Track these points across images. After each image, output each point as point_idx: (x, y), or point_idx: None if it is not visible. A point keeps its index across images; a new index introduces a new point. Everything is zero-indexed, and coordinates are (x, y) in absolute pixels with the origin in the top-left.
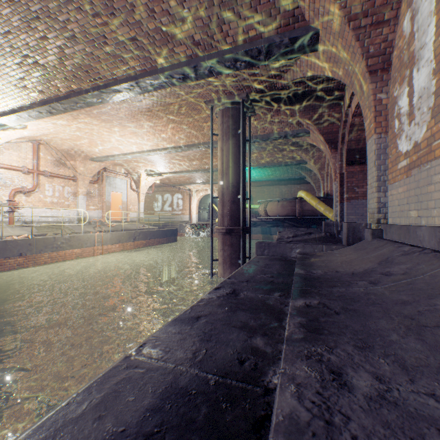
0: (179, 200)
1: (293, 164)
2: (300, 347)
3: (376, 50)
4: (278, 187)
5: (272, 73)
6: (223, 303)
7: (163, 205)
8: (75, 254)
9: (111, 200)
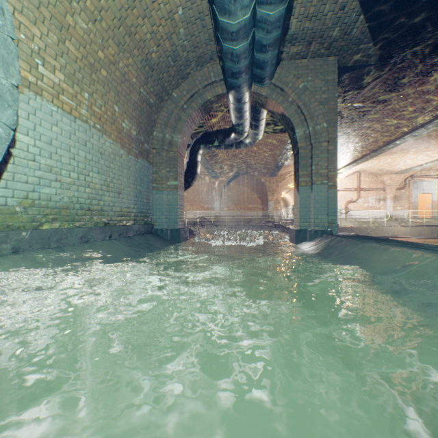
0: None
1: None
2: None
3: None
4: None
5: None
6: None
7: None
8: None
9: (417, 201)
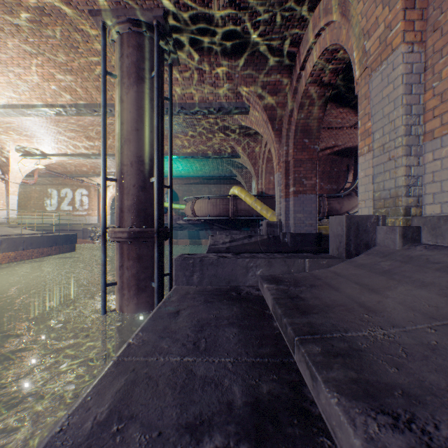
0: (83, 197)
1: (225, 157)
2: None
3: None
4: (207, 186)
5: None
6: None
7: (59, 203)
8: None
9: None
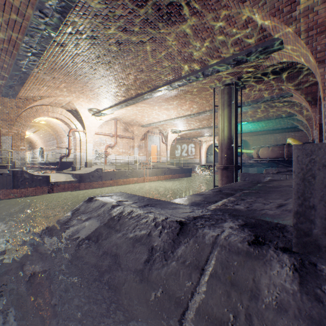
0: (192, 148)
1: (282, 117)
2: (235, 197)
3: (322, 48)
4: (272, 135)
5: (254, 64)
6: (213, 192)
7: (181, 152)
8: (134, 180)
9: (151, 150)
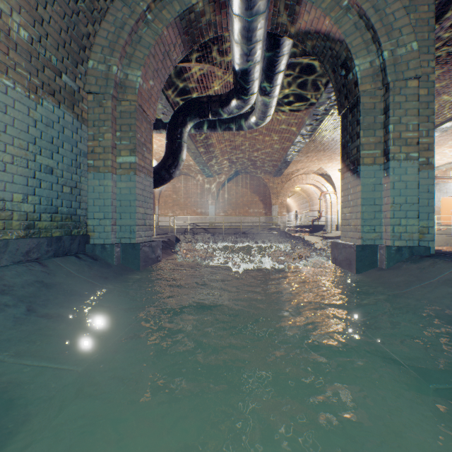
0: None
1: None
2: None
3: None
4: None
5: None
6: None
7: None
8: None
9: (440, 205)
